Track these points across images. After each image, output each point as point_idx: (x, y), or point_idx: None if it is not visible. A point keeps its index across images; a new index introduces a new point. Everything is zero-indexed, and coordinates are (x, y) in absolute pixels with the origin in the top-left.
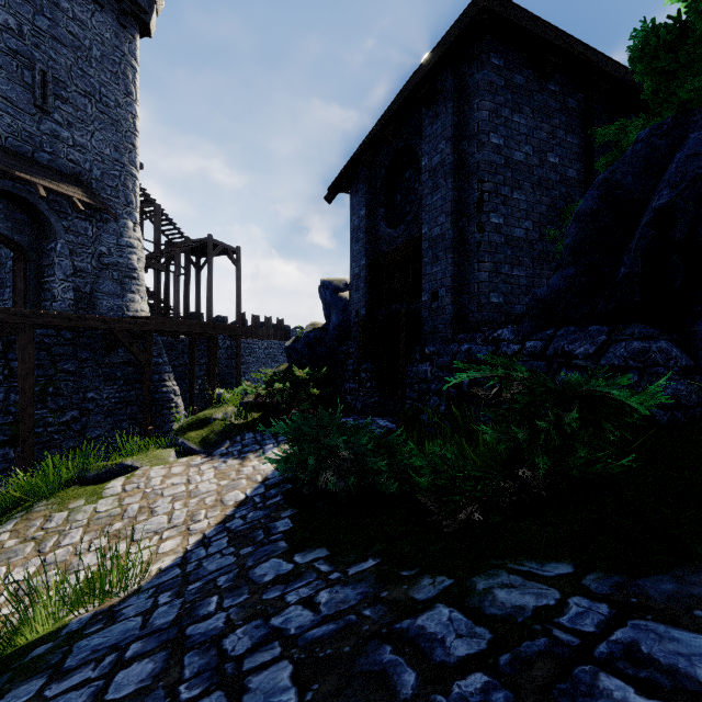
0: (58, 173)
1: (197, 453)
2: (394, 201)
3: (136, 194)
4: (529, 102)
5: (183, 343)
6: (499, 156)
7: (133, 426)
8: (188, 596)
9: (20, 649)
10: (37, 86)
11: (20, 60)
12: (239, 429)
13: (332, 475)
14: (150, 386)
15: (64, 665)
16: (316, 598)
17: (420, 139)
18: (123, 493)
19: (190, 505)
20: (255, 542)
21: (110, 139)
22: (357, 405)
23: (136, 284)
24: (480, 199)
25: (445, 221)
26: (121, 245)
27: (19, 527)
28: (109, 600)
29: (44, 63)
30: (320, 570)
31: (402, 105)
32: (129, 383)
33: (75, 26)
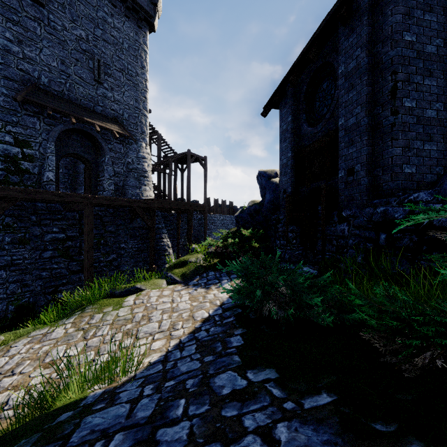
0: (106, 117)
1: (179, 283)
2: (313, 107)
3: (147, 127)
4: (439, 2)
5: (173, 216)
6: (411, 50)
7: (145, 265)
8: (163, 392)
9: (55, 411)
10: (96, 68)
11: (87, 55)
12: (205, 269)
13: (274, 305)
14: (154, 241)
15: (70, 439)
16: (274, 431)
17: (336, 55)
18: (134, 305)
19: (172, 317)
20: (215, 352)
21: (133, 95)
22: (285, 256)
23: (147, 180)
24: (394, 87)
25: (360, 111)
26: (138, 157)
27: (76, 320)
28: (115, 381)
29: (99, 55)
30: (273, 394)
31: (321, 31)
32: (143, 239)
33: (114, 32)
